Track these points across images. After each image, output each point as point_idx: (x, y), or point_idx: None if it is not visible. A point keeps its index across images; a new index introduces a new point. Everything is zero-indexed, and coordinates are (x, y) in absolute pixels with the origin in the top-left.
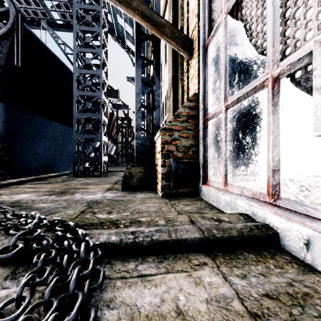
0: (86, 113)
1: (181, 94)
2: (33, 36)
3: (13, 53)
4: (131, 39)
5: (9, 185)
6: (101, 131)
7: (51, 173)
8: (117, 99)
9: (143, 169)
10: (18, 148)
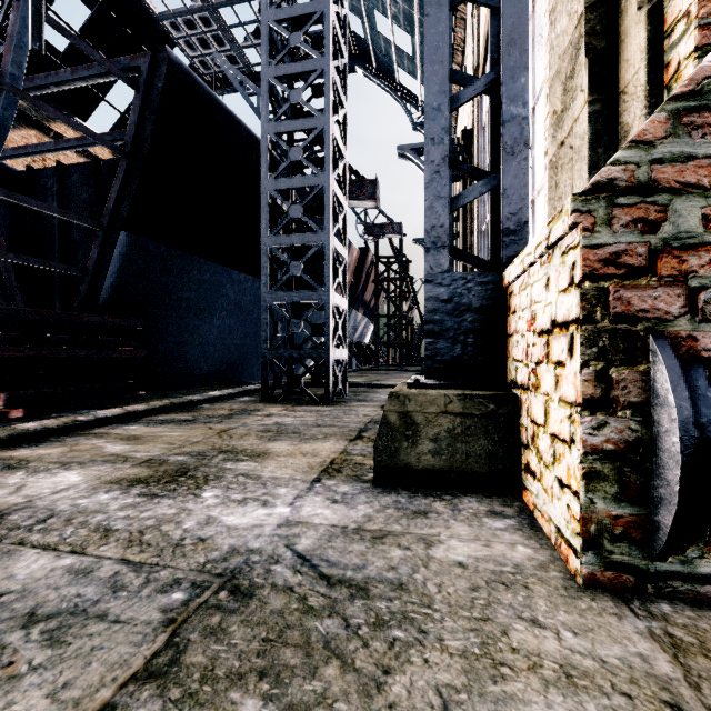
0: (291, 235)
1: (645, 49)
2: (187, 76)
3: (147, 121)
4: (408, 66)
5: (96, 425)
6: (328, 280)
7: (236, 385)
8: (372, 203)
9: (457, 403)
10: (168, 332)
